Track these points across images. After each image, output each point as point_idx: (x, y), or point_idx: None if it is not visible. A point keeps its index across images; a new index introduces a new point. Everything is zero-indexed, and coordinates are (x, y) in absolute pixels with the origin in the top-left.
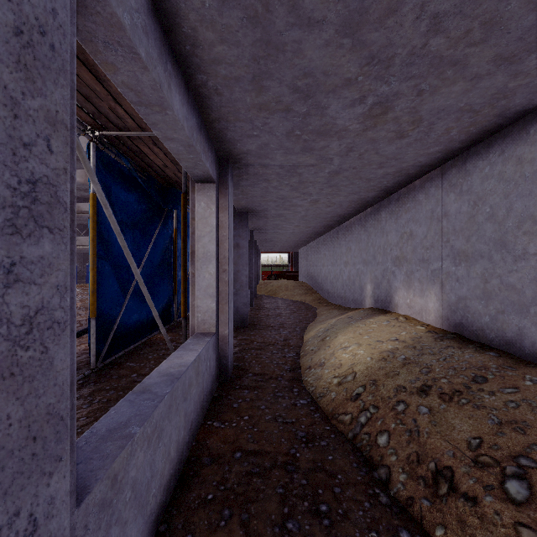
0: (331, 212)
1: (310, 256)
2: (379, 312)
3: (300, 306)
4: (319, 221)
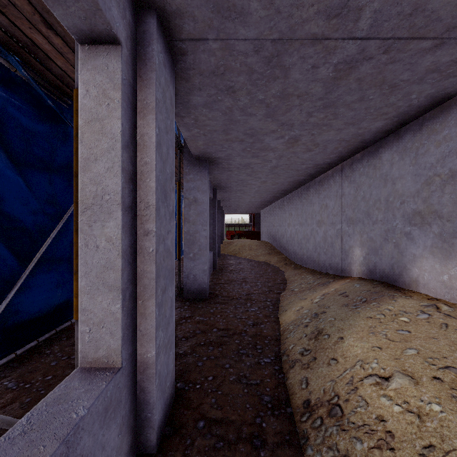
0: (307, 161)
1: (273, 216)
2: (385, 288)
3: (266, 268)
4: (289, 174)
